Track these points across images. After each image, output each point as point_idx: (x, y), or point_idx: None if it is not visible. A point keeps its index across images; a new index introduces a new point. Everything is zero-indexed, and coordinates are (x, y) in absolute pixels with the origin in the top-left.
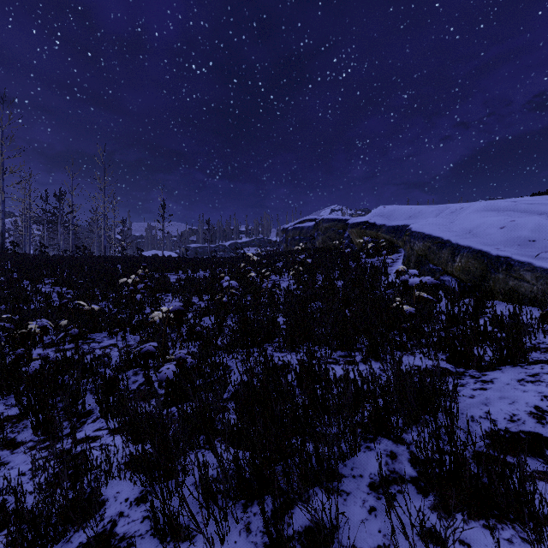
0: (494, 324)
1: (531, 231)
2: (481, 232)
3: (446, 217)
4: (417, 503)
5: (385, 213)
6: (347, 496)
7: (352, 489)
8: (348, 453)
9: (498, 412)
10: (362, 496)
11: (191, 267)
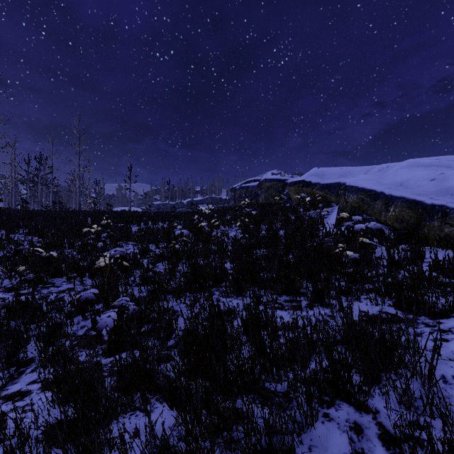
0: (439, 269)
1: None
2: (412, 184)
3: (375, 173)
4: None
5: (319, 173)
6: None
7: None
8: (304, 426)
9: None
10: None
11: (151, 219)
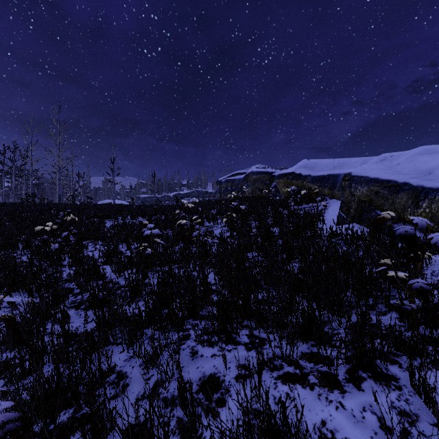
0: None
1: None
2: None
3: (380, 163)
4: None
5: (309, 165)
6: None
7: None
8: None
9: None
10: None
11: (130, 214)
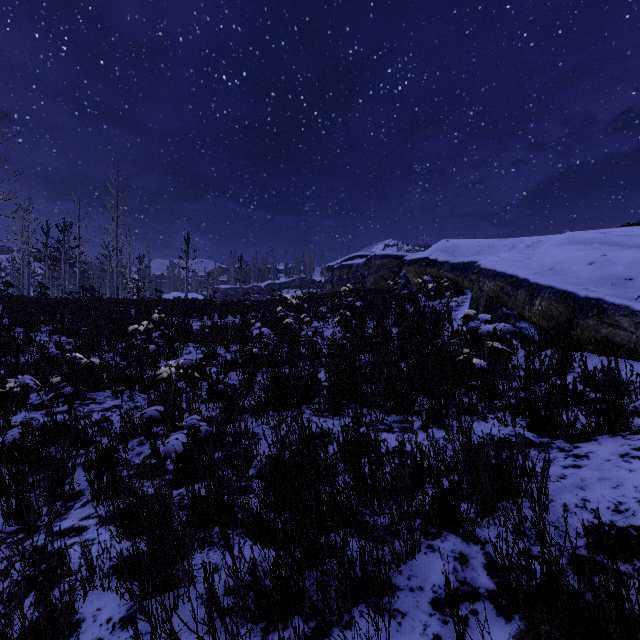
0: (586, 381)
1: (627, 268)
2: (565, 269)
3: (521, 251)
4: (497, 629)
5: (448, 248)
6: (402, 618)
7: (409, 607)
8: (403, 556)
9: (599, 499)
10: (423, 618)
11: (218, 312)
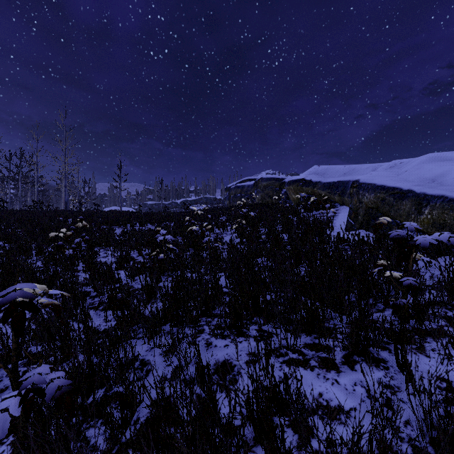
0: None
1: None
2: (449, 180)
3: (389, 170)
4: None
5: (320, 171)
6: None
7: None
8: None
9: None
10: None
11: (139, 221)
